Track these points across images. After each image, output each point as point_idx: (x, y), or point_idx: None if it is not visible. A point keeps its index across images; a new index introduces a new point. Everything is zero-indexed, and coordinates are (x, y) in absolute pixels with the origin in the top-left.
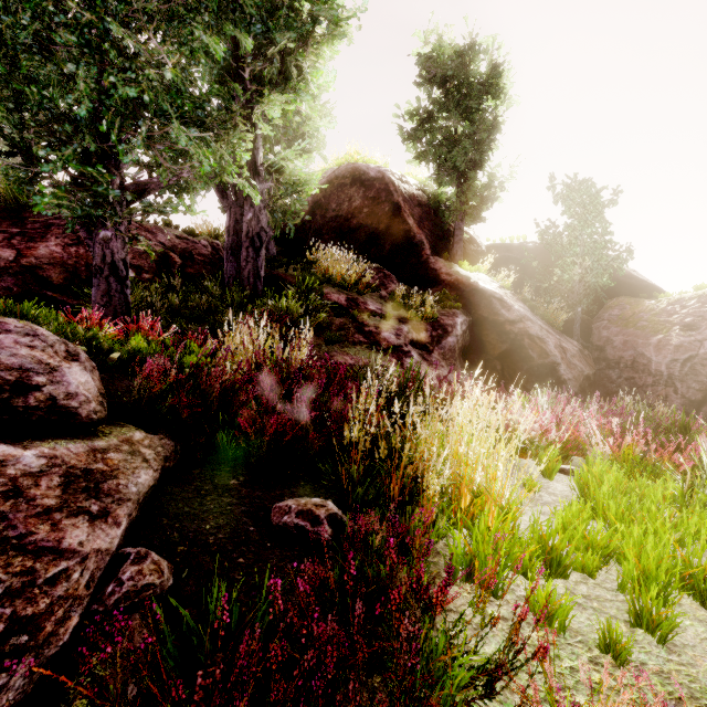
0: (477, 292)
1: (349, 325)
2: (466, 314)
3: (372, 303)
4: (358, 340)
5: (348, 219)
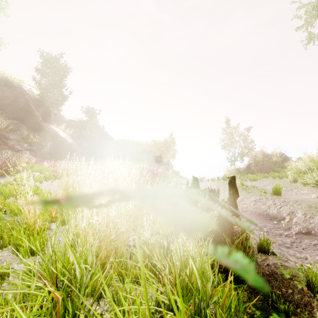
0: (57, 135)
1: (1, 143)
2: (53, 142)
3: (13, 136)
4: (5, 148)
5: (2, 99)
